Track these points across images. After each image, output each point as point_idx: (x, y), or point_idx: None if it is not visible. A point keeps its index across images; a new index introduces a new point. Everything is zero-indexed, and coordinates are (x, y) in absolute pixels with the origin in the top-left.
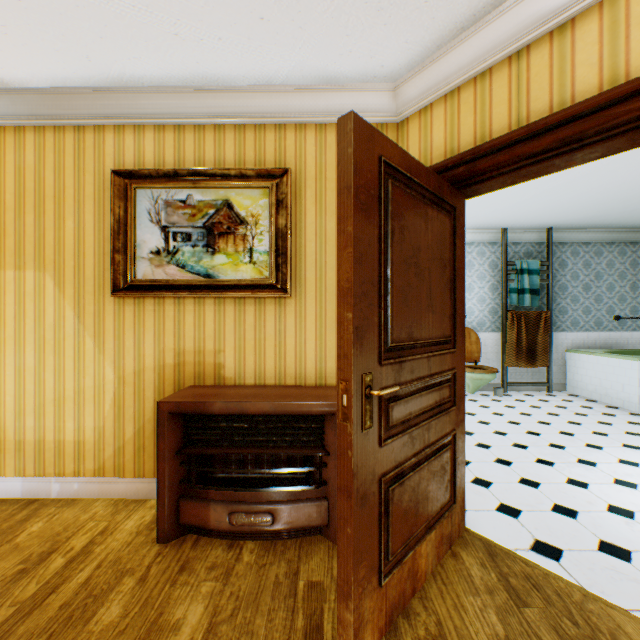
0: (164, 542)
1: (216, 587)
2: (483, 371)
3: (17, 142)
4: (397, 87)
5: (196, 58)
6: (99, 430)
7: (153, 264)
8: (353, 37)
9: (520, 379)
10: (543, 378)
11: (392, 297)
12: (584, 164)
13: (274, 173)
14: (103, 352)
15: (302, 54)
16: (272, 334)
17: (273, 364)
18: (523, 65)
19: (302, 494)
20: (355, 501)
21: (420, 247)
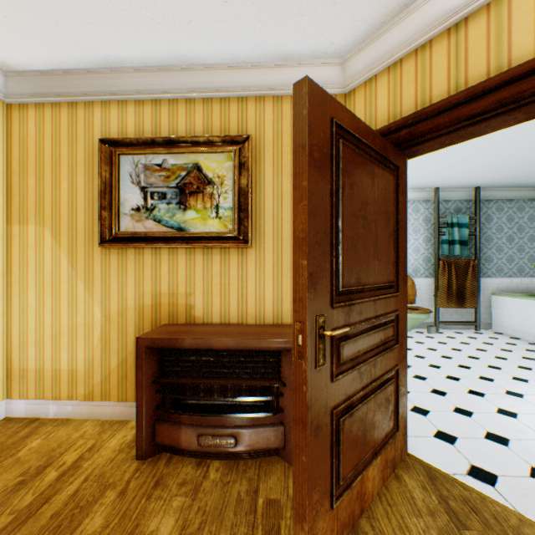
0: (142, 459)
1: (186, 502)
2: (418, 312)
3: (21, 117)
4: (345, 62)
5: (170, 40)
6: (89, 361)
7: (134, 219)
8: (306, 17)
9: (450, 319)
10: (471, 318)
11: (342, 246)
12: (511, 129)
13: (237, 139)
14: (92, 294)
15: (261, 34)
16: (235, 279)
17: (236, 305)
18: (461, 36)
19: (261, 420)
20: (309, 432)
21: (367, 201)
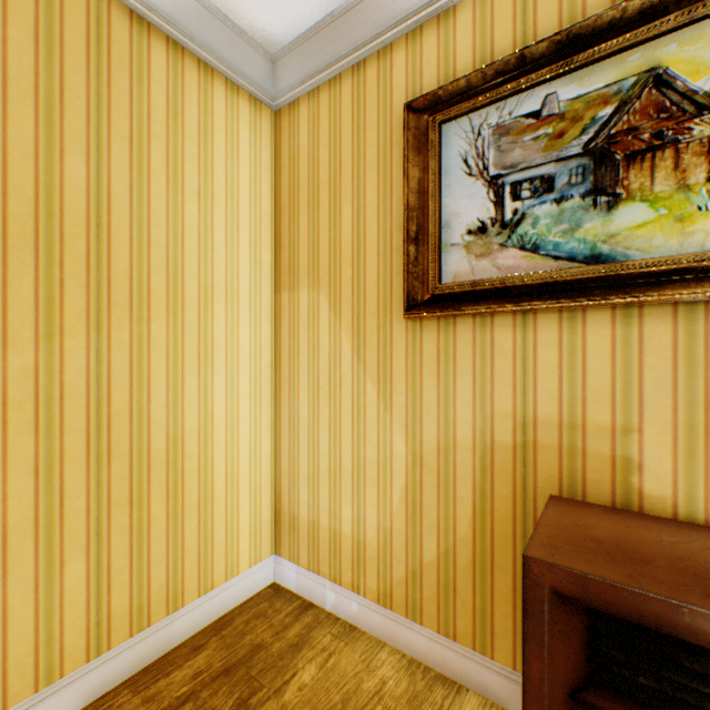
0: None
1: None
2: None
3: (290, 124)
4: None
5: None
6: (383, 532)
7: (470, 253)
8: None
9: None
10: None
11: None
12: None
13: None
14: (389, 408)
15: None
16: None
17: None
18: None
19: None
20: None
21: None
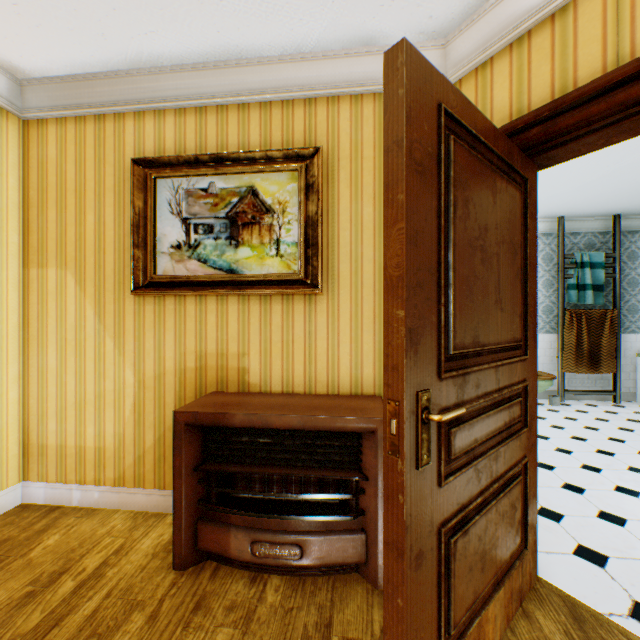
0: (180, 569)
1: (234, 636)
2: (538, 377)
3: (40, 136)
4: (448, 43)
5: (216, 26)
6: (119, 437)
7: (173, 259)
8: None
9: (580, 387)
10: (608, 386)
11: (454, 289)
12: None
13: (303, 154)
14: (123, 354)
15: (335, 9)
16: (301, 336)
17: (302, 369)
18: None
19: (335, 524)
20: (408, 563)
21: (487, 226)
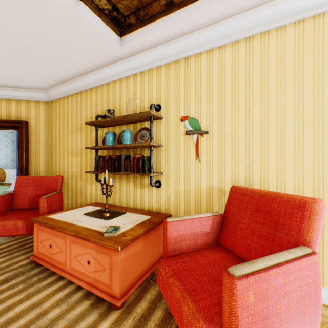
0: None
1: None
2: (3, 184)
3: None
4: None
5: None
6: None
7: None
8: None
9: None
10: None
11: None
12: None
13: None
14: None
15: None
16: None
17: None
18: None
19: None
20: None
21: None
